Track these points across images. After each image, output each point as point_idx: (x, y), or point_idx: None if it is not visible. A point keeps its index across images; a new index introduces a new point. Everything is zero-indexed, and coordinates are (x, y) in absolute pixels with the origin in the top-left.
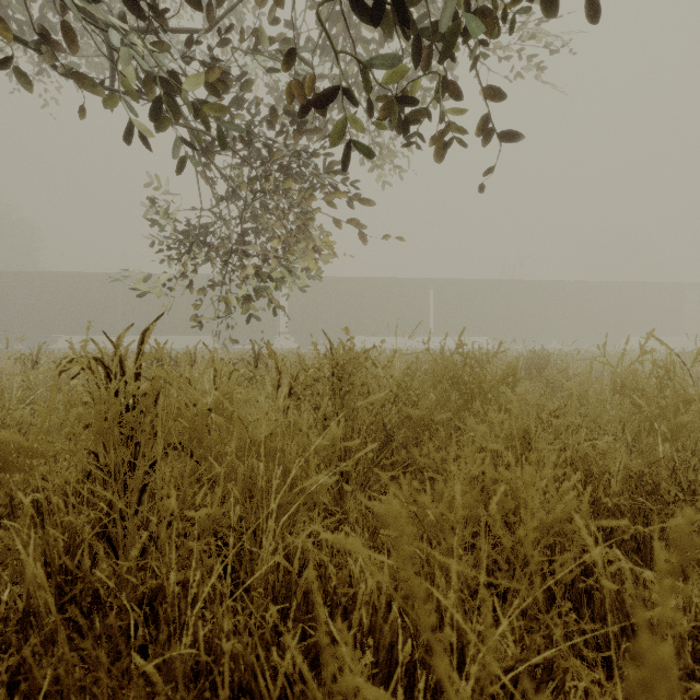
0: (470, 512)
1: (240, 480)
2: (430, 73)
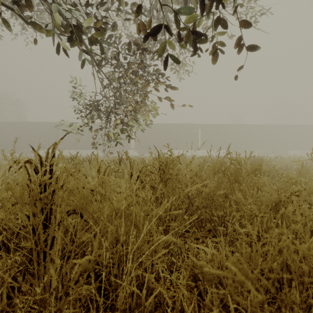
0: (276, 275)
1: (109, 235)
2: (209, 13)
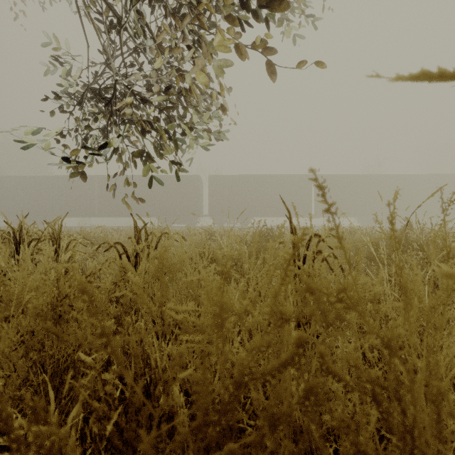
0: None
1: None
2: None
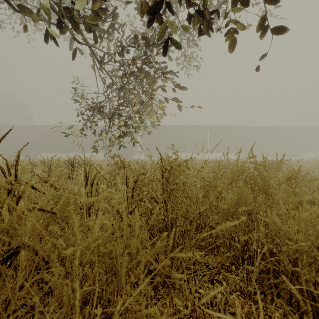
0: None
1: (66, 297)
2: None
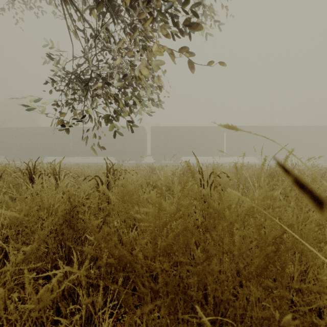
0: None
1: None
2: None
